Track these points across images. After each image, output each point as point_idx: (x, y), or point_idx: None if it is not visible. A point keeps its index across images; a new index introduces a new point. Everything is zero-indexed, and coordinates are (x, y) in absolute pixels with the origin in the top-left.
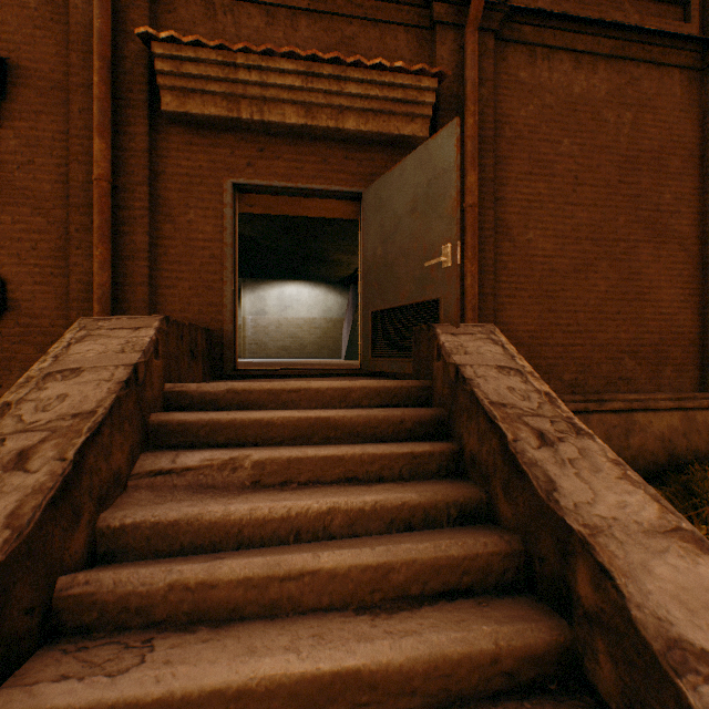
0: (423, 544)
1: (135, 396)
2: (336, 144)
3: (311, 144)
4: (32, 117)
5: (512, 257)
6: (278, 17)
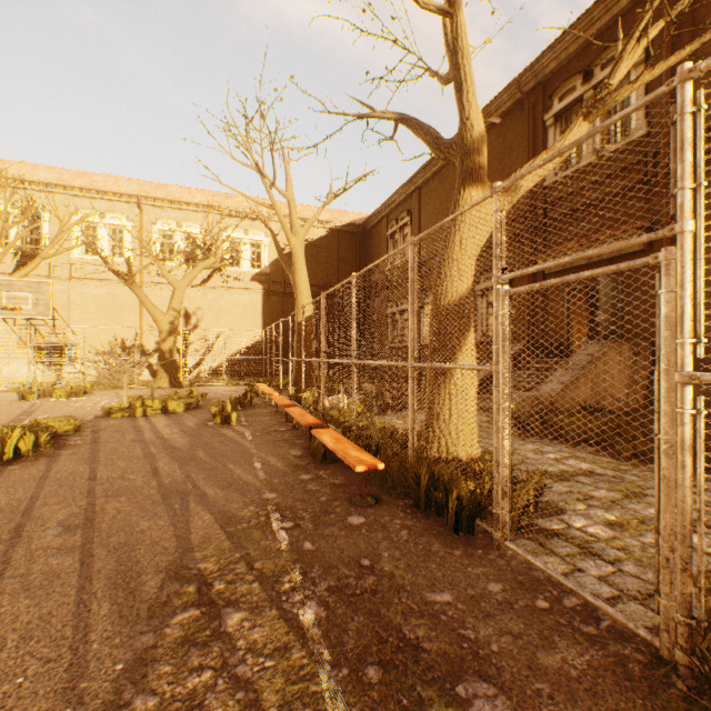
0: (537, 385)
1: (513, 359)
2: (605, 263)
3: (595, 266)
4: (517, 284)
5: (708, 293)
6: (582, 221)
